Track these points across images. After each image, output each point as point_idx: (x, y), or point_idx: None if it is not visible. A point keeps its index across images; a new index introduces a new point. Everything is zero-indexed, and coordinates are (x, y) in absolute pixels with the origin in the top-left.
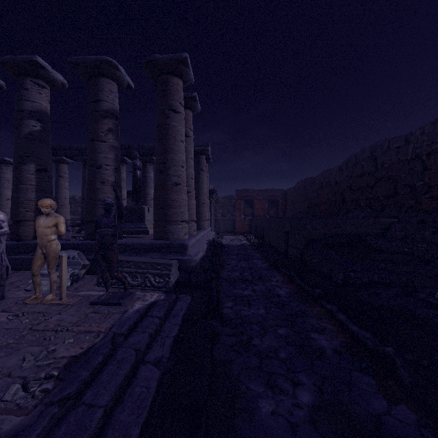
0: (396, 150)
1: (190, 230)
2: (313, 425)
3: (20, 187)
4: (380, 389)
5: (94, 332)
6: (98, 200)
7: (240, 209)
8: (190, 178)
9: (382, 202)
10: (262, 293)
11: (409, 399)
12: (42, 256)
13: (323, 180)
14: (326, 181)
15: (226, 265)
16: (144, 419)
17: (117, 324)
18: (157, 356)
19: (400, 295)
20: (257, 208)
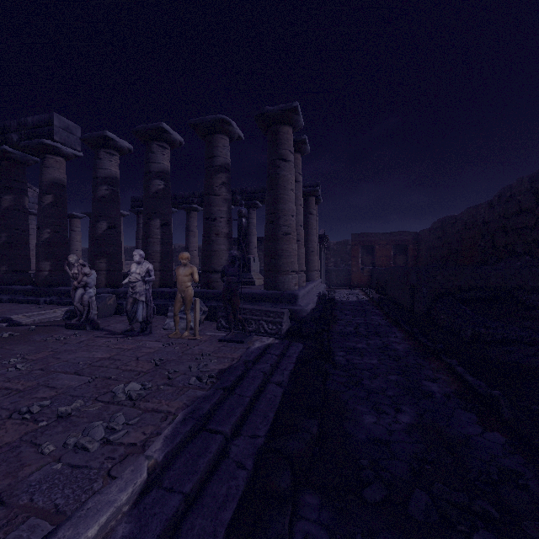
0: None
1: (299, 281)
2: (408, 433)
3: (148, 241)
4: (480, 422)
5: (229, 358)
6: (213, 251)
7: (357, 257)
8: (299, 226)
9: None
10: (377, 347)
11: (505, 429)
12: (181, 299)
13: (467, 219)
14: (472, 221)
15: (339, 320)
16: (276, 410)
17: (245, 354)
18: (278, 380)
19: (538, 354)
20: (379, 256)
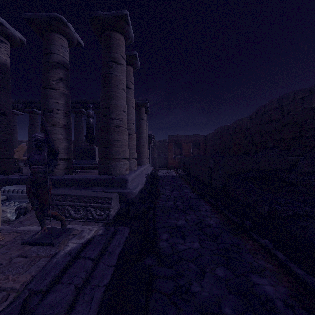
0: (301, 100)
1: (131, 166)
2: None
3: None
4: None
5: (4, 291)
6: None
7: (171, 149)
8: (131, 123)
9: (288, 143)
10: (194, 224)
11: None
12: None
13: (236, 127)
14: (239, 128)
15: (162, 194)
16: None
17: (39, 274)
18: None
19: None
20: (184, 149)
